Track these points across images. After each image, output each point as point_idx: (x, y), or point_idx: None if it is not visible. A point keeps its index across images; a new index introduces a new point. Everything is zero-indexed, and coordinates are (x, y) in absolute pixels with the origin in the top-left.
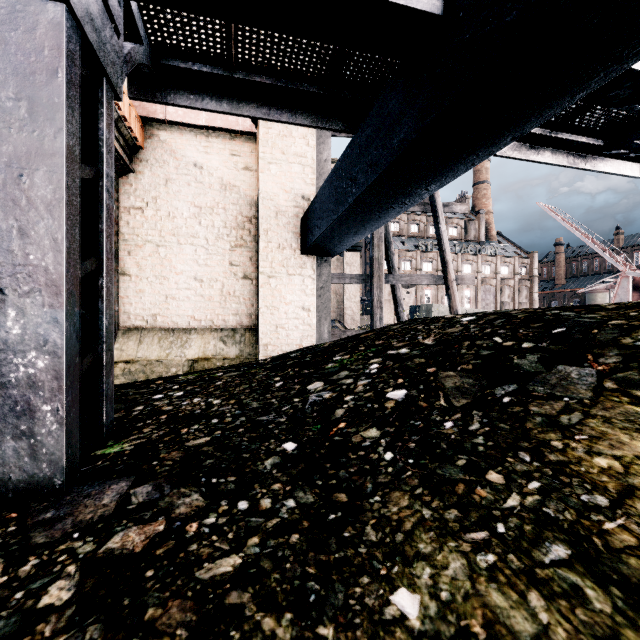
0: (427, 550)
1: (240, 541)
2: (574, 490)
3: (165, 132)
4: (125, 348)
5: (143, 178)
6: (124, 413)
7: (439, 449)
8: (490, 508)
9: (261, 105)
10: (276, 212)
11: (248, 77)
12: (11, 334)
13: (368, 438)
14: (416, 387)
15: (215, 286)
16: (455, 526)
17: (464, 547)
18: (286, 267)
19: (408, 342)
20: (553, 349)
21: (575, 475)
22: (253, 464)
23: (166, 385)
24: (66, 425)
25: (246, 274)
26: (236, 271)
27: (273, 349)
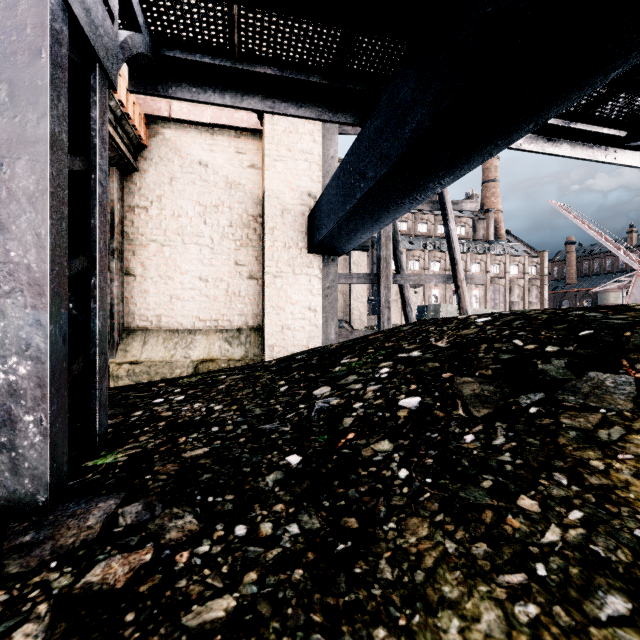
0: (453, 595)
1: (235, 577)
2: (625, 523)
3: (170, 130)
4: (129, 349)
5: (148, 177)
6: (122, 419)
7: (460, 467)
8: (526, 543)
9: (266, 98)
10: (282, 210)
11: (252, 68)
12: None
13: (380, 452)
14: (431, 394)
15: (220, 286)
16: (485, 565)
17: (498, 593)
18: (292, 266)
19: (420, 344)
20: (581, 353)
21: (623, 503)
22: (254, 480)
23: (168, 388)
24: (50, 437)
25: (251, 274)
26: (241, 271)
27: (279, 350)
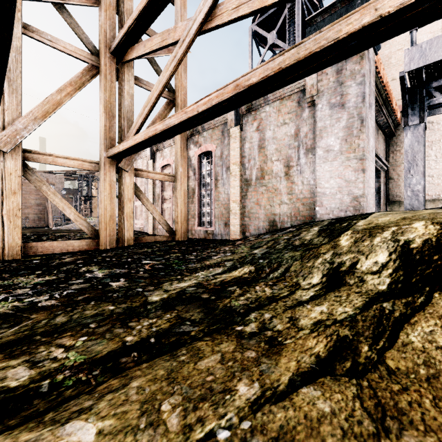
0: None
1: None
2: None
3: None
4: (393, 208)
5: (400, 137)
6: None
7: None
8: None
9: None
10: None
11: None
12: (414, 182)
13: None
14: None
15: (441, 178)
16: None
17: None
18: None
19: None
20: None
21: None
22: None
23: None
24: (424, 198)
25: None
26: None
27: None
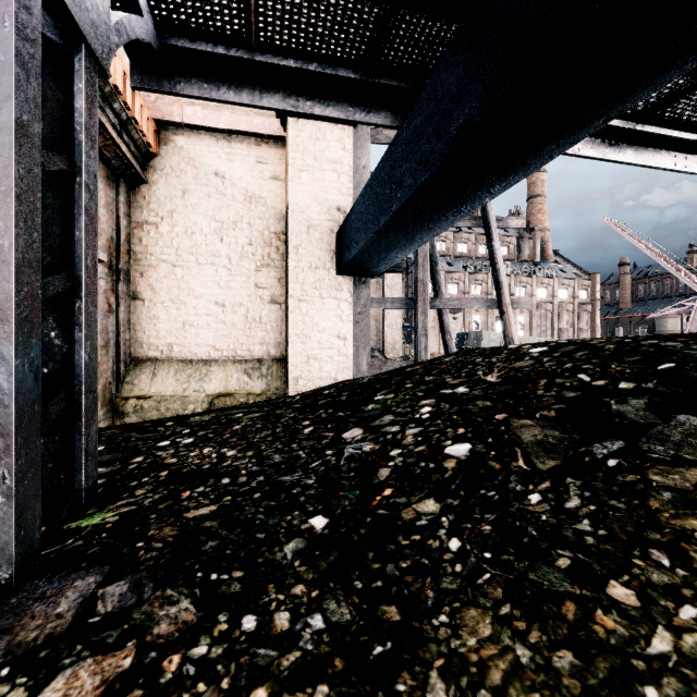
0: None
1: (238, 696)
2: None
3: (182, 137)
4: (137, 382)
5: (158, 189)
6: (119, 466)
7: (527, 537)
8: (626, 653)
9: (288, 95)
10: (308, 226)
11: (272, 60)
12: None
13: (424, 514)
14: (483, 440)
15: (239, 311)
16: (574, 685)
17: None
18: (319, 289)
19: (466, 379)
20: (664, 392)
21: None
22: (268, 550)
23: (176, 428)
24: (16, 498)
25: (274, 298)
26: (262, 294)
27: (304, 383)
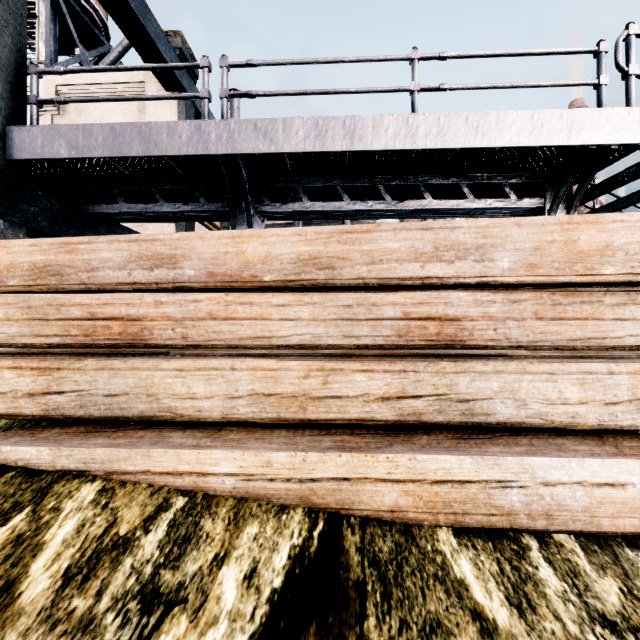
0: None
1: None
2: None
3: None
4: None
5: None
6: None
7: None
8: None
9: None
10: None
11: None
12: None
13: None
14: None
15: None
16: None
17: None
18: None
19: None
20: None
21: None
22: None
23: None
24: None
25: None
26: None
27: None
